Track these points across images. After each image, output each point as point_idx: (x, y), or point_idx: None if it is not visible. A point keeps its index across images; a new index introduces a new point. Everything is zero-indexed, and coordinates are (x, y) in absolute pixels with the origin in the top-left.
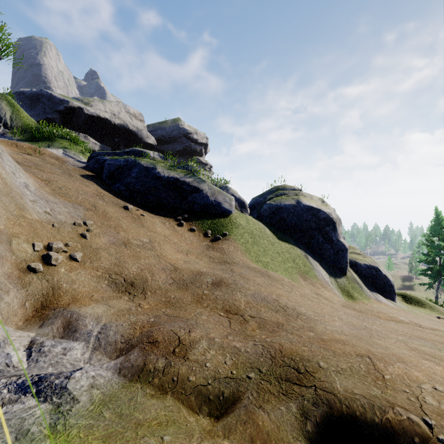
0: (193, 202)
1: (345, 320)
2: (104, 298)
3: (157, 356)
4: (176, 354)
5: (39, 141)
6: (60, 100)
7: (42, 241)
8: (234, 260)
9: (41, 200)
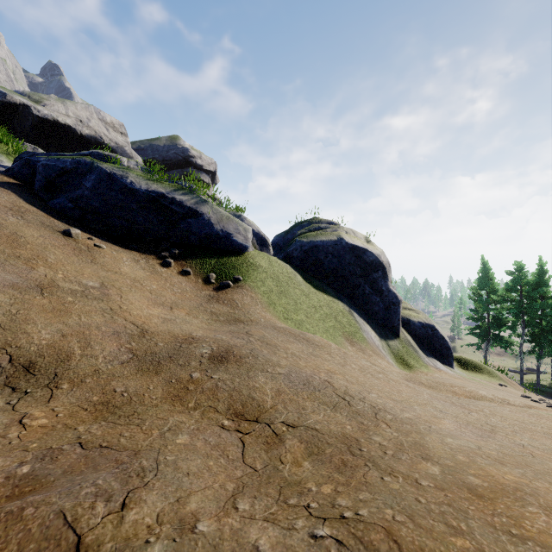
0: (189, 231)
1: (448, 413)
2: None
3: None
4: None
5: None
6: None
7: None
8: (252, 317)
9: None
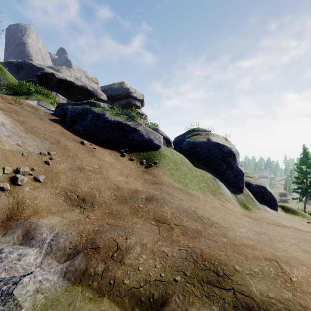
0: (133, 139)
1: (248, 227)
2: (59, 211)
3: (98, 261)
4: (114, 259)
5: (20, 95)
6: (37, 67)
7: (12, 166)
8: (162, 181)
9: (15, 135)
